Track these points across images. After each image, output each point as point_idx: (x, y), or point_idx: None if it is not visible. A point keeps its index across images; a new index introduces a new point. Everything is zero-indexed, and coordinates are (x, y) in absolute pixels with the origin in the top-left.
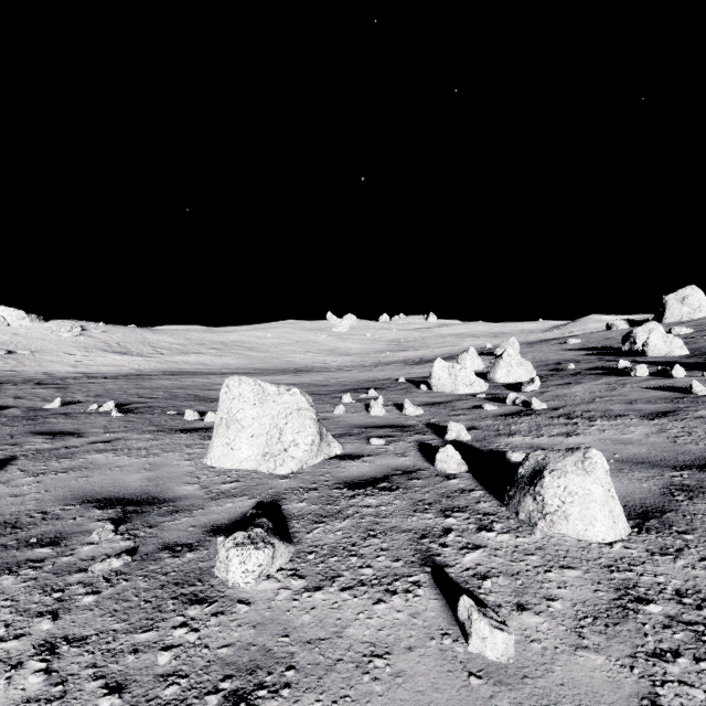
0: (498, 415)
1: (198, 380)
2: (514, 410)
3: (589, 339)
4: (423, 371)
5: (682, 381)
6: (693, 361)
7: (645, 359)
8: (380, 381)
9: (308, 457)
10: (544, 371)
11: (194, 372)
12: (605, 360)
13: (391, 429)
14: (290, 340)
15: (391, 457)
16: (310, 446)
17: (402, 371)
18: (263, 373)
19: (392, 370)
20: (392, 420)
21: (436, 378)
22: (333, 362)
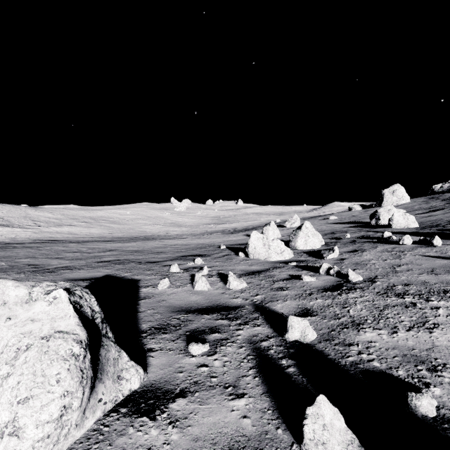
0: (321, 289)
1: (56, 247)
2: (333, 283)
3: (342, 216)
4: (237, 238)
5: (445, 249)
6: (429, 231)
7: (392, 230)
8: (205, 247)
9: (50, 446)
10: (327, 239)
11: (61, 240)
12: (364, 230)
13: (215, 314)
14: (144, 216)
15: (217, 399)
16: (57, 420)
17: (222, 238)
18: (117, 240)
19: (215, 237)
20: (216, 298)
21: (252, 248)
22: (174, 231)
